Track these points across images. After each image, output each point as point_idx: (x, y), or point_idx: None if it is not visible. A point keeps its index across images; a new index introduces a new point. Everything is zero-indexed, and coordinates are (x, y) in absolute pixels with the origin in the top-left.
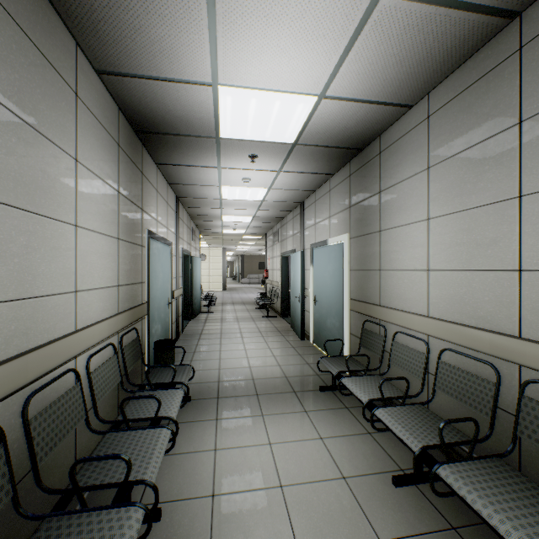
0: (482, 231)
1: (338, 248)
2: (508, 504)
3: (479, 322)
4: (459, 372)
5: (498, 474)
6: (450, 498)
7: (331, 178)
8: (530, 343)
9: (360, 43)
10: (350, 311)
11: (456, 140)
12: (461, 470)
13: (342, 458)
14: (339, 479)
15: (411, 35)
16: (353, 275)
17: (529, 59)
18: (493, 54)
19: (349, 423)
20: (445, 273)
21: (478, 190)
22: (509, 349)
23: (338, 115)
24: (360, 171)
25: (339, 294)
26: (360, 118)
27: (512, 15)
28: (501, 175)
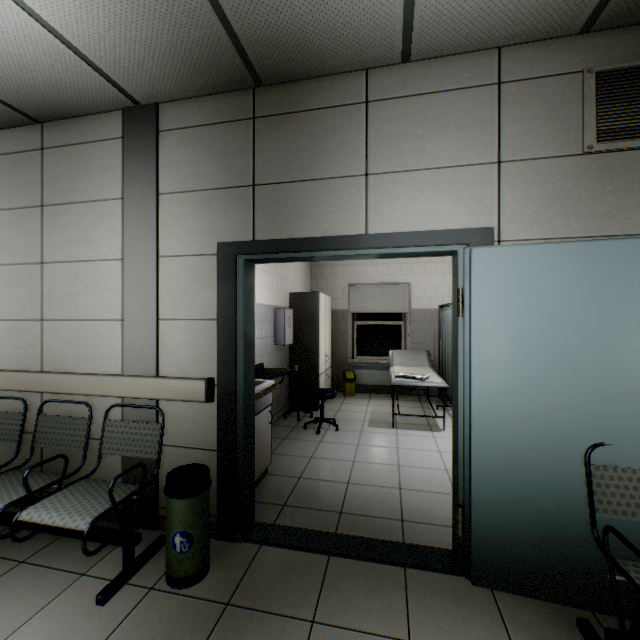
0: (19, 286)
1: None
2: (0, 493)
3: (17, 365)
4: None
5: (6, 479)
6: None
7: None
8: (46, 374)
9: None
10: None
11: None
12: None
13: None
14: None
15: None
16: None
17: (48, 161)
18: (26, 139)
19: None
20: None
21: (16, 250)
22: (34, 382)
23: None
24: None
25: None
26: None
27: (36, 120)
28: (32, 242)
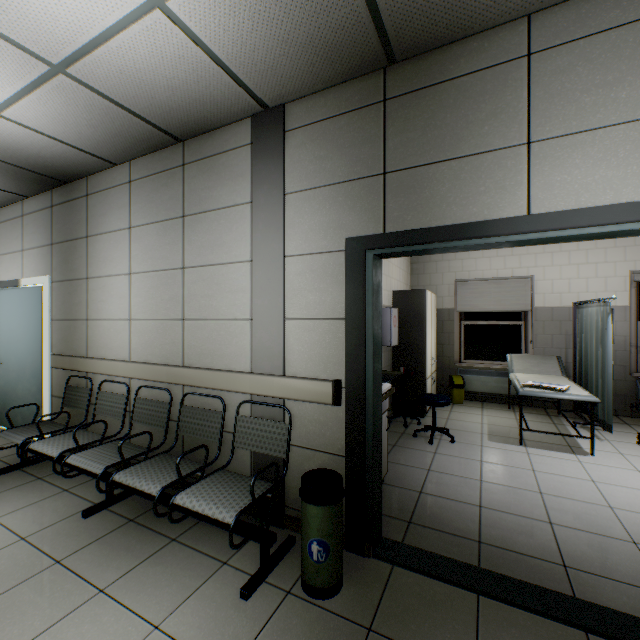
0: (165, 289)
1: (35, 293)
2: (157, 474)
3: (164, 359)
4: (150, 402)
5: (159, 462)
6: (136, 503)
7: (25, 201)
8: (186, 368)
9: (43, 93)
10: (53, 369)
11: (150, 212)
12: (134, 469)
13: (24, 524)
14: (17, 542)
15: (100, 113)
16: (57, 326)
17: (188, 176)
18: (171, 158)
19: (42, 490)
20: (142, 322)
21: (163, 258)
22: (177, 375)
23: (26, 140)
24: (66, 206)
25: (38, 350)
26: (57, 153)
27: (179, 139)
28: (175, 250)
